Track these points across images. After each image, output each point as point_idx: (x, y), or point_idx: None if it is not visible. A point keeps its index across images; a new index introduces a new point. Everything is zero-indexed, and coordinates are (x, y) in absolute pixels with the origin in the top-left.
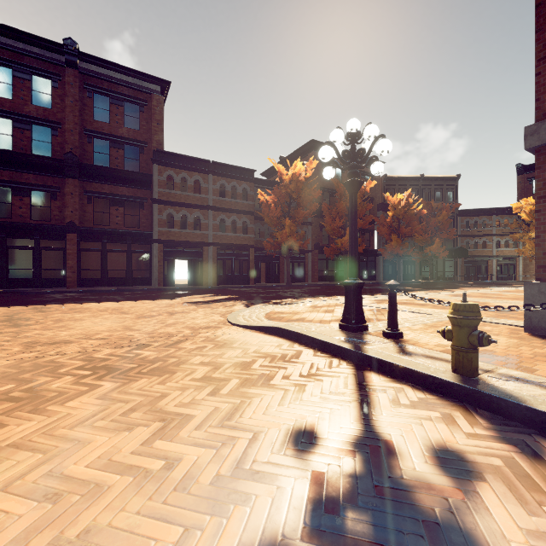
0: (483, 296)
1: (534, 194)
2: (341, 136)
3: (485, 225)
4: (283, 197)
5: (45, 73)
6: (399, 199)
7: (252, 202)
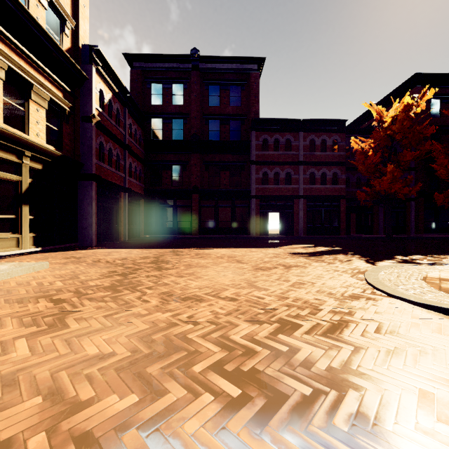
0: None
1: None
2: None
3: None
4: (384, 140)
5: (180, 80)
6: None
7: (342, 153)
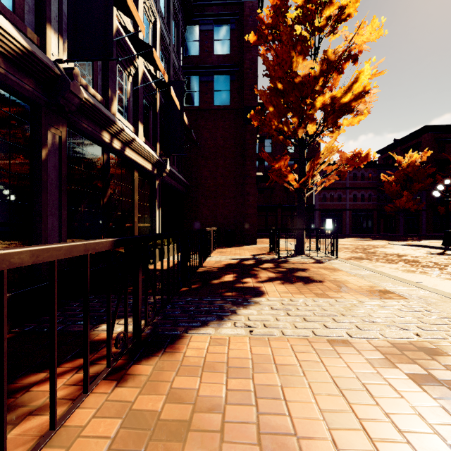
0: None
1: None
2: (441, 187)
3: None
4: (402, 177)
5: (269, 138)
6: None
7: (375, 181)
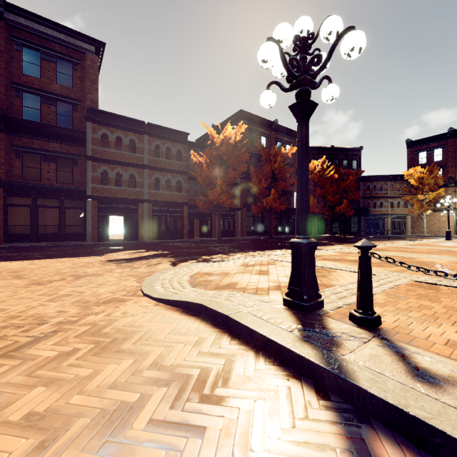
0: (399, 250)
1: (420, 164)
2: (290, 33)
3: (382, 189)
4: (215, 158)
5: None
6: (315, 164)
7: (185, 163)
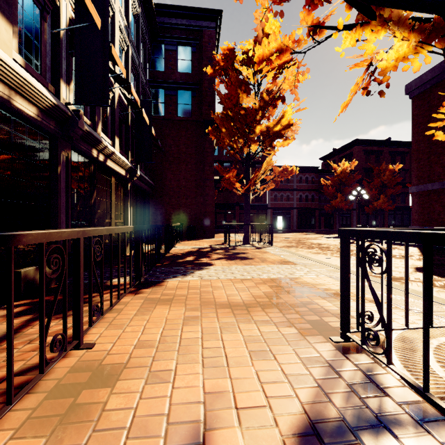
0: None
1: None
2: (355, 193)
3: None
4: (336, 182)
5: None
6: None
7: (317, 184)
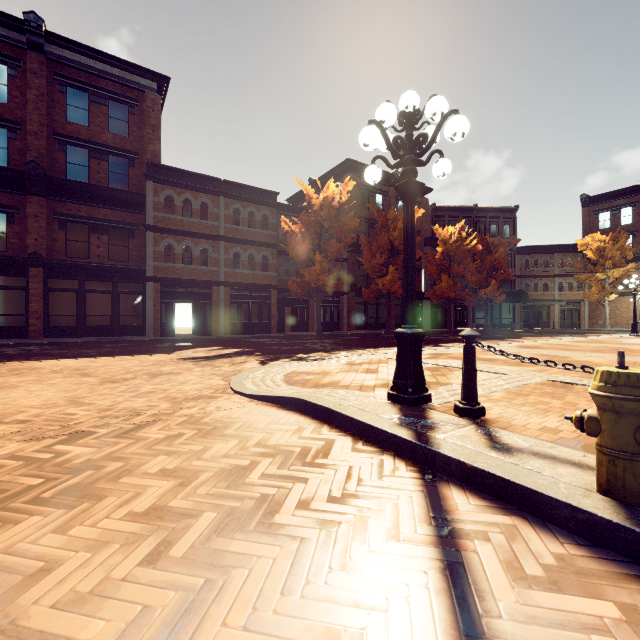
0: (556, 348)
1: (600, 230)
2: (393, 114)
3: (547, 265)
4: (312, 226)
5: None
6: (450, 232)
7: (274, 232)
